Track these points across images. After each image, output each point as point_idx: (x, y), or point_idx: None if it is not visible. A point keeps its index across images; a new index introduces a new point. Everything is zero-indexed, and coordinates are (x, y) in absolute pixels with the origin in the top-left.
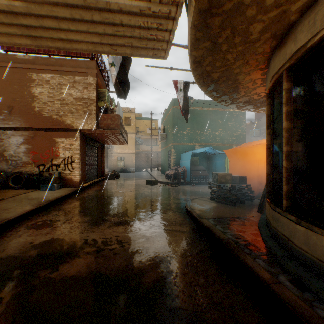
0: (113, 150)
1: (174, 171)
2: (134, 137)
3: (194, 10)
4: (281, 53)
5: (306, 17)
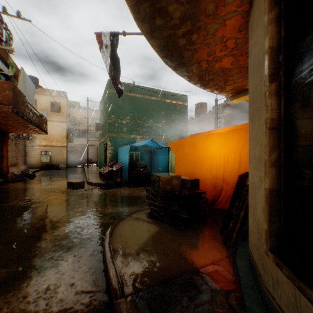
0: (35, 141)
1: (109, 169)
2: (65, 127)
3: None
4: None
5: None
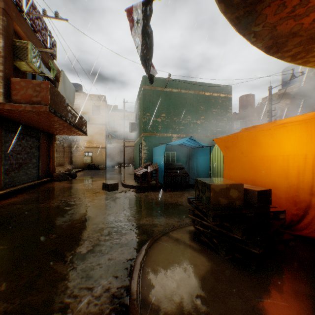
0: (79, 143)
1: (143, 170)
2: (104, 129)
3: None
4: None
5: None
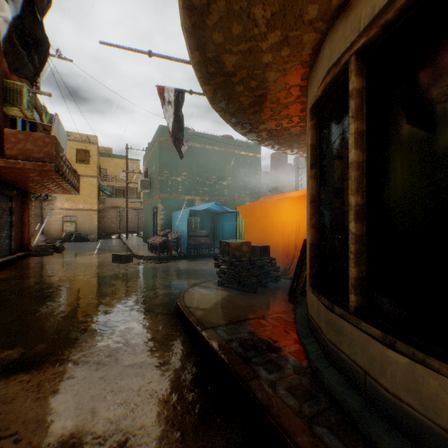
0: (56, 203)
1: (162, 239)
2: (96, 184)
3: None
4: (350, 21)
5: None
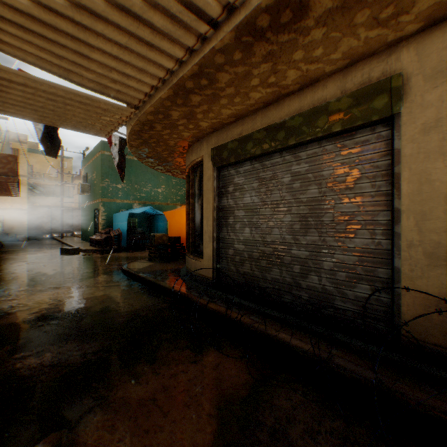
0: None
1: (105, 236)
2: (27, 184)
3: (131, 128)
4: (189, 156)
5: (195, 146)
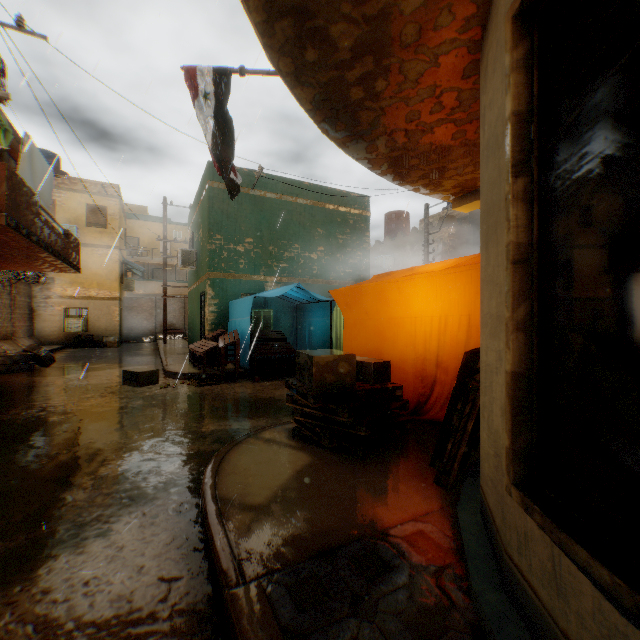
0: (53, 288)
1: (210, 345)
2: (118, 259)
3: None
4: None
5: None
